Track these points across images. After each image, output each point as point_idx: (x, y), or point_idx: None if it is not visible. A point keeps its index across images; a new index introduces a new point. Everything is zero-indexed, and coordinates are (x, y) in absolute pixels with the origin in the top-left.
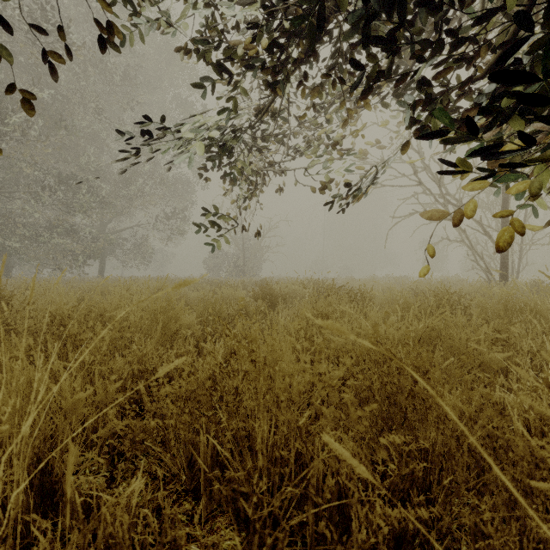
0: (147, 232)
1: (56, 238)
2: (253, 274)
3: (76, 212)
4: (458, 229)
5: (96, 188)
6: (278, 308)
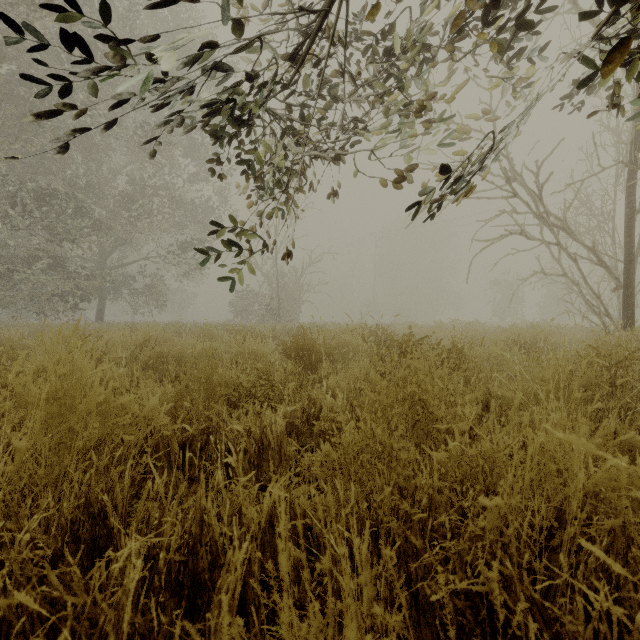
0: (162, 268)
1: (37, 273)
2: (289, 319)
3: (62, 240)
4: (558, 260)
5: (88, 209)
6: (322, 373)
